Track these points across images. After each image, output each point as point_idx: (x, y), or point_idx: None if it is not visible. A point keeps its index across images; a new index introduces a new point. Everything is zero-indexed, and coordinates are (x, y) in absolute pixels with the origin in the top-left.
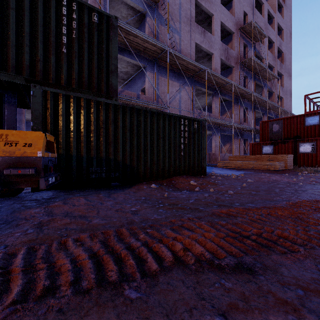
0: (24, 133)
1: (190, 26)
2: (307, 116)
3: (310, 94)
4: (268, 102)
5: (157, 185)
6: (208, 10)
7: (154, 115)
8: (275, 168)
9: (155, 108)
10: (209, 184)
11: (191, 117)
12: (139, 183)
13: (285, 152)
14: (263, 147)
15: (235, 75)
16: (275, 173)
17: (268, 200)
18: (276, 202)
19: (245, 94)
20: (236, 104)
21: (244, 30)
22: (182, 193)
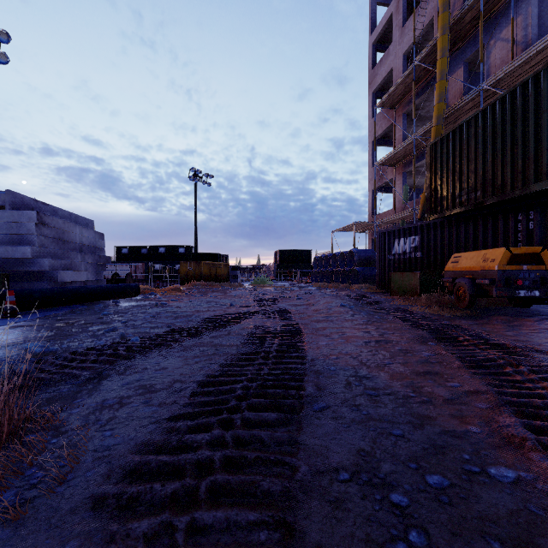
0: (494, 251)
1: None
2: None
3: None
4: None
5: None
6: None
7: None
8: None
9: None
10: None
11: None
12: None
13: None
14: None
15: None
16: None
17: None
18: None
19: None
20: None
21: None
22: None
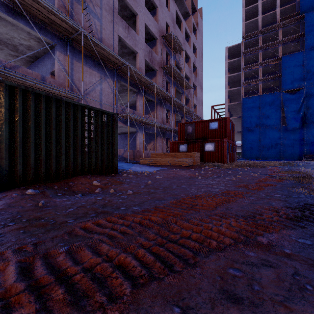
0: None
1: (113, 16)
2: (211, 122)
3: (215, 105)
4: (185, 107)
5: (38, 190)
6: (133, 7)
7: (42, 98)
8: (186, 164)
9: (66, 96)
10: (115, 183)
11: (98, 109)
12: (14, 188)
13: (196, 150)
14: (180, 146)
15: (158, 78)
16: (186, 169)
17: (159, 199)
18: (164, 201)
19: (167, 97)
20: (160, 105)
21: (166, 39)
22: (71, 198)
